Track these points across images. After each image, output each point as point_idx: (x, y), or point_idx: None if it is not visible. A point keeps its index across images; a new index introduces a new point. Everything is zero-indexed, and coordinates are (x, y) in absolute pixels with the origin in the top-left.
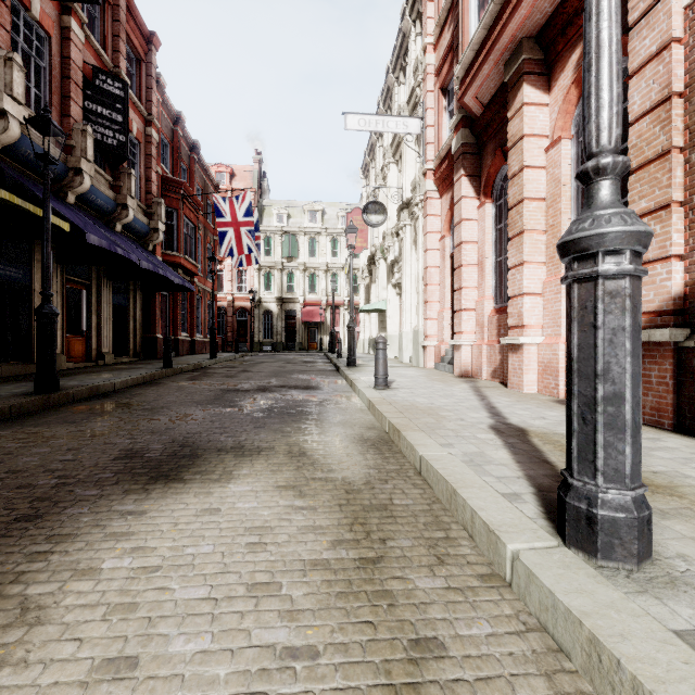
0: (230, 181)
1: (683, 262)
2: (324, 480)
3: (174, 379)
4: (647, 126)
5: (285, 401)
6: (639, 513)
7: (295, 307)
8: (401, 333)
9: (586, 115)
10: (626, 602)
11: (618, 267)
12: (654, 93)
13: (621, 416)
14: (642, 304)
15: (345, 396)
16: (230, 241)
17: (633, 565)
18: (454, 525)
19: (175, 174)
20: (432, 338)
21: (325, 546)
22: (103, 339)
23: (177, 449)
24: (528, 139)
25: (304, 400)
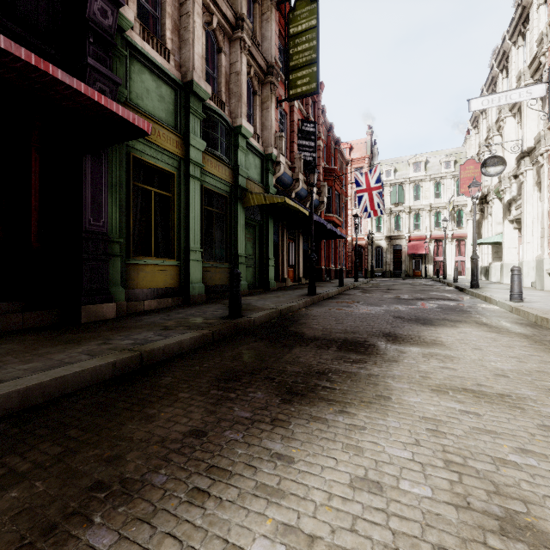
0: (349, 154)
1: None
2: (507, 332)
3: (353, 292)
4: None
5: (444, 305)
6: None
7: (401, 243)
8: (521, 262)
9: None
10: None
11: None
12: None
13: None
14: None
15: (486, 305)
16: (365, 202)
17: None
18: None
19: (328, 163)
20: None
21: (526, 344)
22: (300, 269)
23: (415, 317)
24: None
25: (457, 305)
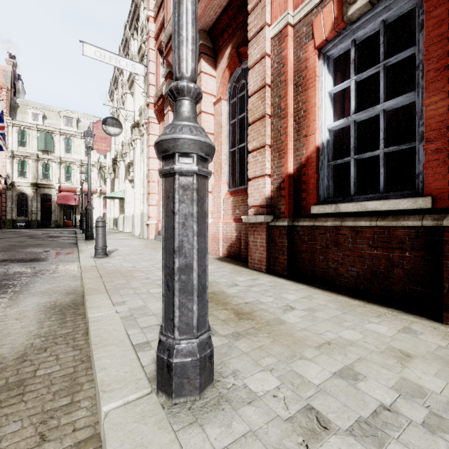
0: None
1: (271, 178)
2: None
3: None
4: (256, 99)
5: None
6: (201, 354)
7: (51, 192)
8: (133, 215)
9: (173, 47)
10: (171, 445)
11: (187, 167)
12: (259, 82)
13: (191, 282)
14: (254, 201)
15: (67, 266)
16: None
17: (197, 395)
18: (87, 384)
19: None
20: (153, 218)
21: None
22: None
23: None
24: (204, 94)
25: (19, 272)
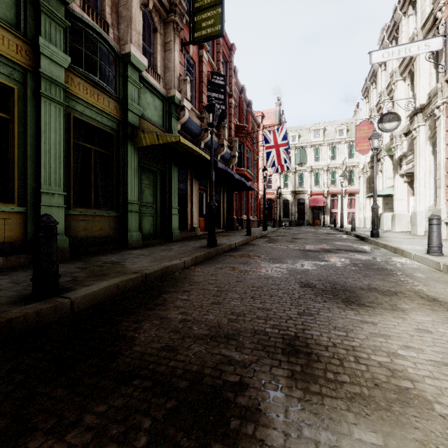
0: (261, 121)
1: None
2: None
3: (259, 242)
4: None
5: (356, 259)
6: None
7: (304, 197)
8: (414, 212)
9: None
10: None
11: None
12: None
13: None
14: None
15: (401, 259)
16: (273, 157)
17: None
18: None
19: (240, 122)
20: None
21: None
22: None
23: (330, 285)
24: None
25: (370, 260)
